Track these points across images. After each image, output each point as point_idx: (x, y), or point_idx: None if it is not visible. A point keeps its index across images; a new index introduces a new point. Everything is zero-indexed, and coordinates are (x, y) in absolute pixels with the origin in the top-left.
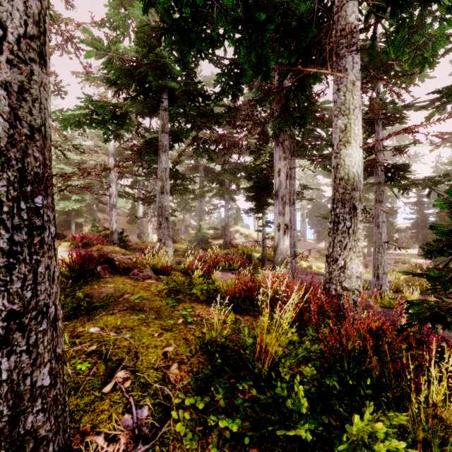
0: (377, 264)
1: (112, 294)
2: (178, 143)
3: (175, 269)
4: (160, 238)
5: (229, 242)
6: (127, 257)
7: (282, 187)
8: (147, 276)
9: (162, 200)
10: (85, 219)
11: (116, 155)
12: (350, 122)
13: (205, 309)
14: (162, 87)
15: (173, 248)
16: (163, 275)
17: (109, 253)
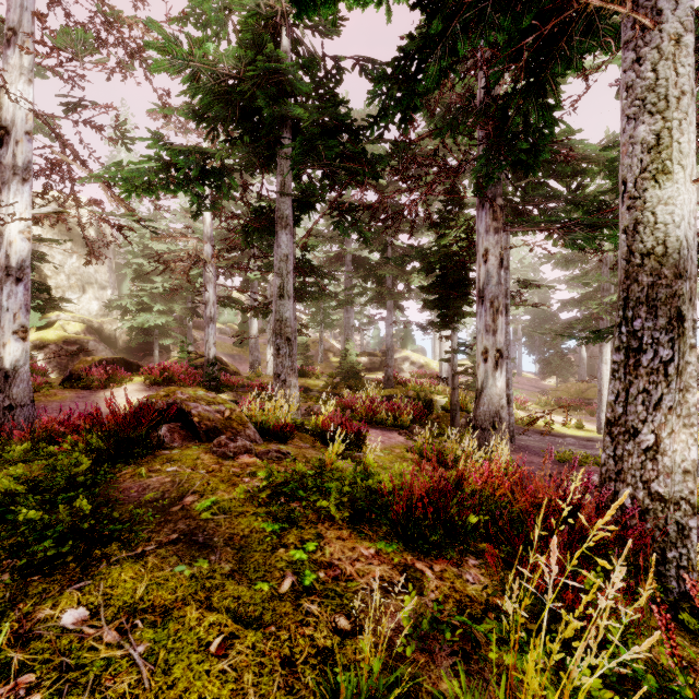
0: None
1: (164, 492)
2: (308, 212)
3: (301, 427)
4: (278, 372)
5: (393, 377)
6: (215, 409)
7: (491, 282)
8: (242, 448)
9: (280, 308)
10: (174, 341)
11: (218, 241)
12: (670, 127)
13: (346, 543)
14: (280, 119)
15: (303, 385)
16: (278, 441)
17: (185, 402)
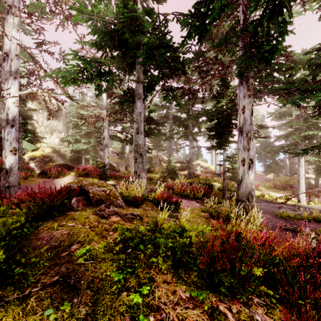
0: None
1: (61, 241)
2: (151, 92)
3: (146, 198)
4: (136, 171)
5: (192, 173)
6: (101, 189)
7: (246, 123)
8: (113, 212)
9: (137, 139)
10: (91, 156)
11: (110, 110)
12: None
13: (169, 286)
14: (137, 45)
15: (149, 177)
16: (134, 206)
17: (86, 186)
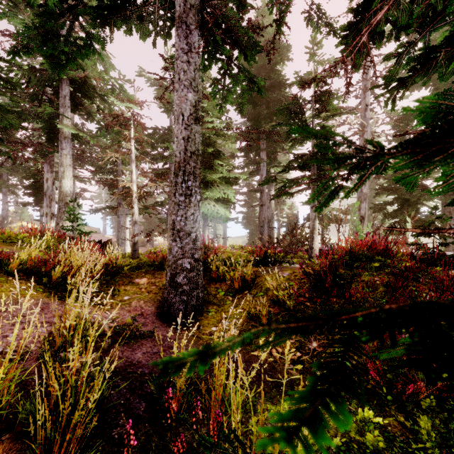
0: (118, 238)
1: None
2: None
3: None
4: None
5: None
6: None
7: (49, 190)
8: None
9: None
10: None
11: None
12: (65, 170)
13: None
14: None
15: None
16: None
17: None
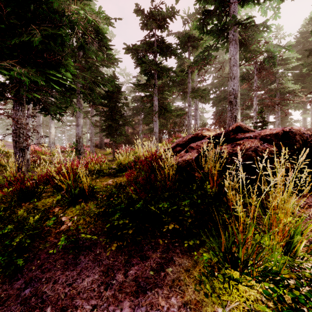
0: None
1: None
2: None
3: None
4: None
5: None
6: None
7: None
8: None
9: None
10: None
11: None
12: None
13: None
14: None
15: None
16: None
17: None
